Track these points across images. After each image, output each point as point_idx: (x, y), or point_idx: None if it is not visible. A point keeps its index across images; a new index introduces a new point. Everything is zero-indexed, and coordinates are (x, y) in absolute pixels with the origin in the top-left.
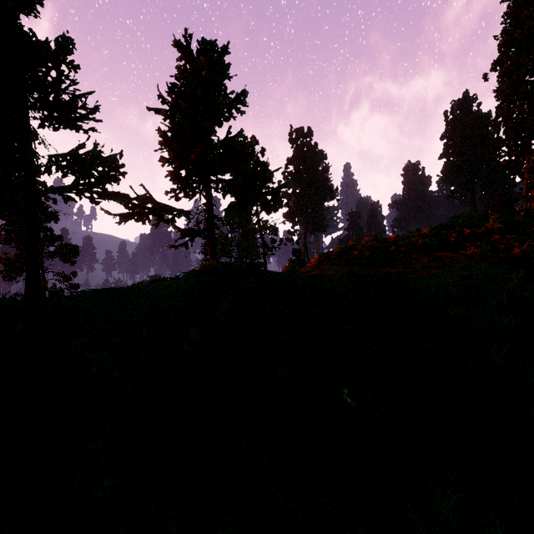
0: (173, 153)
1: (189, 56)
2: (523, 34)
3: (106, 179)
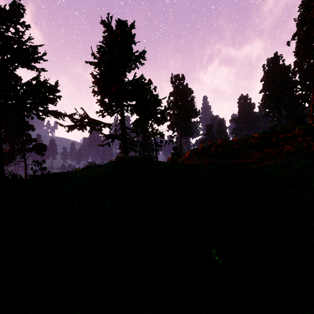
0: (101, 88)
1: (110, 30)
2: (312, 17)
3: (47, 100)
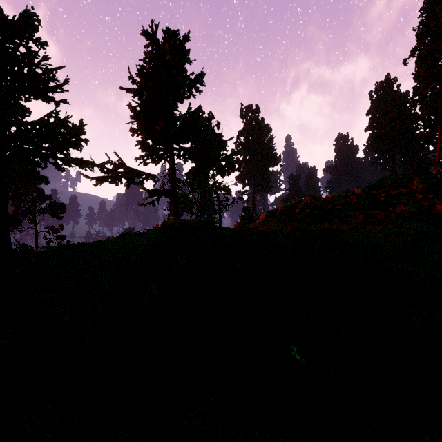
0: (142, 125)
1: (156, 43)
2: (437, 25)
3: (70, 145)
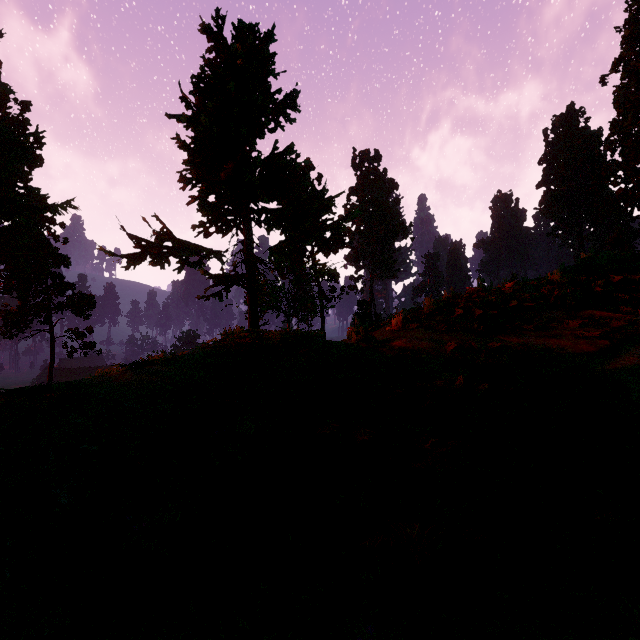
0: (198, 172)
1: (222, 45)
2: None
3: None
